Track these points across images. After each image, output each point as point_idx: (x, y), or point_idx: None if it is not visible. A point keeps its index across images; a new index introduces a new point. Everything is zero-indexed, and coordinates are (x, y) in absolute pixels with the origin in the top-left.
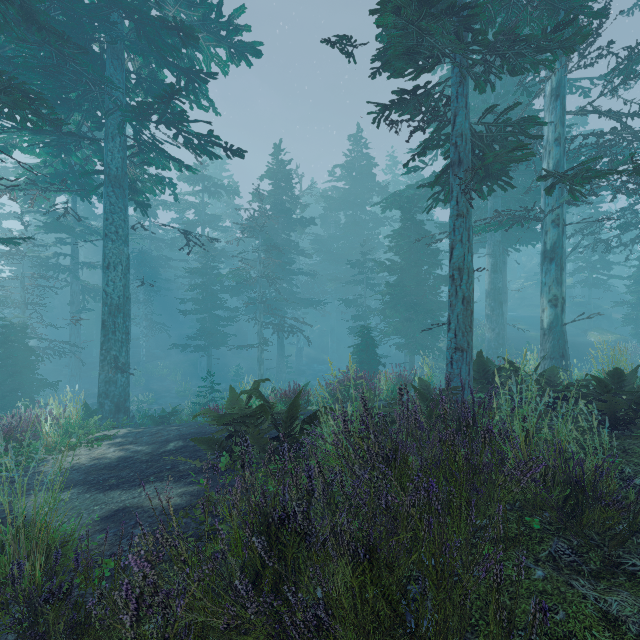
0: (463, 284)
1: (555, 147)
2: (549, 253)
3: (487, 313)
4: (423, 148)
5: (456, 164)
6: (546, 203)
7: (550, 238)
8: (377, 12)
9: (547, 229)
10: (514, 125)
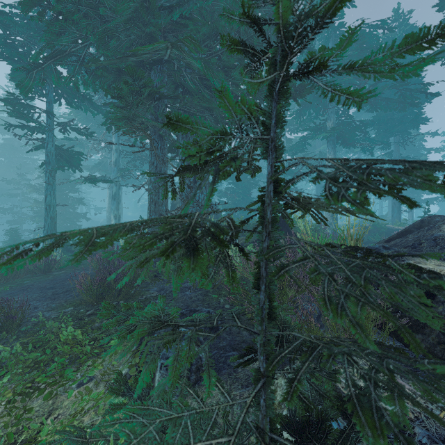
0: (51, 211)
1: (115, 153)
2: (114, 196)
3: (107, 220)
4: (37, 147)
5: (48, 163)
6: (113, 175)
7: (114, 190)
8: (0, 99)
9: (113, 186)
10: (76, 152)
